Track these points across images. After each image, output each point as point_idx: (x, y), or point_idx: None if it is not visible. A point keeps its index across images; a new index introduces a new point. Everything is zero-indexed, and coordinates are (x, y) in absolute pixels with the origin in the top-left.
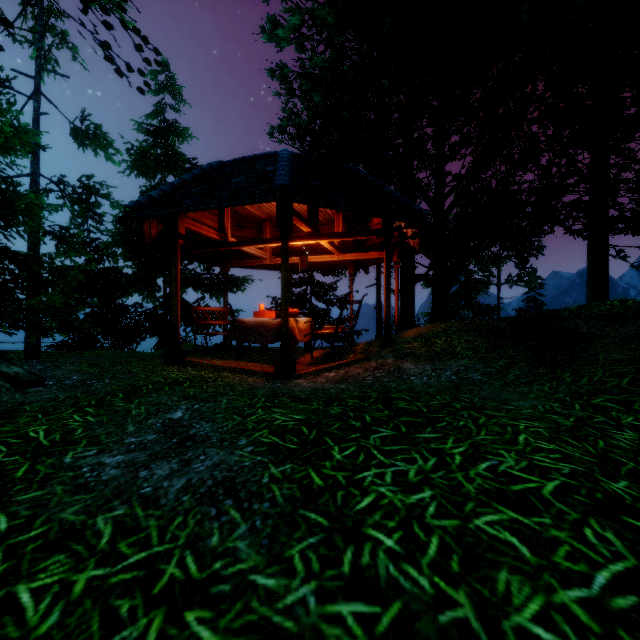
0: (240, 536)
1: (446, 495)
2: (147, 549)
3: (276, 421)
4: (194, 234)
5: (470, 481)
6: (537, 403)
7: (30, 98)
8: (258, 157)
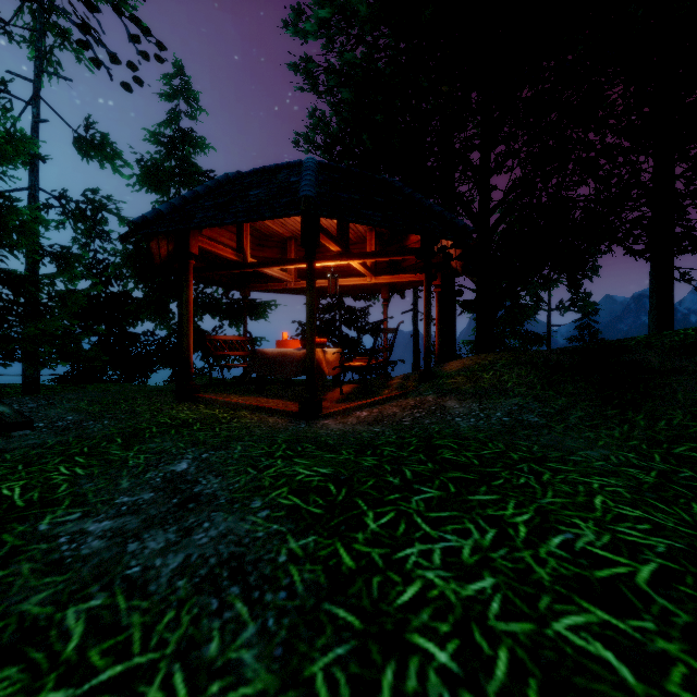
0: (246, 642)
1: (512, 584)
2: (125, 660)
3: (298, 476)
4: (210, 254)
5: (541, 563)
6: (608, 453)
7: (28, 103)
8: (280, 167)
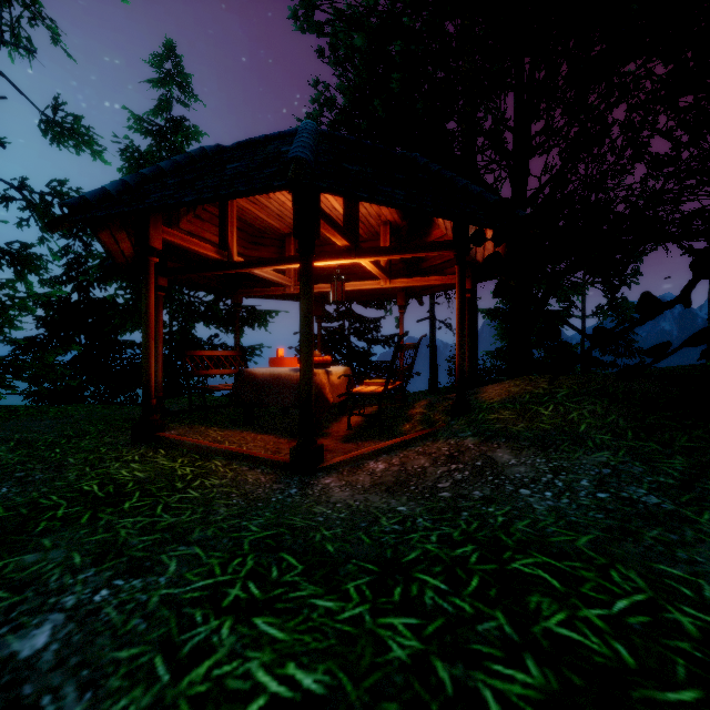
0: None
1: None
2: None
3: (250, 702)
4: (192, 253)
5: None
6: None
7: None
8: (271, 137)
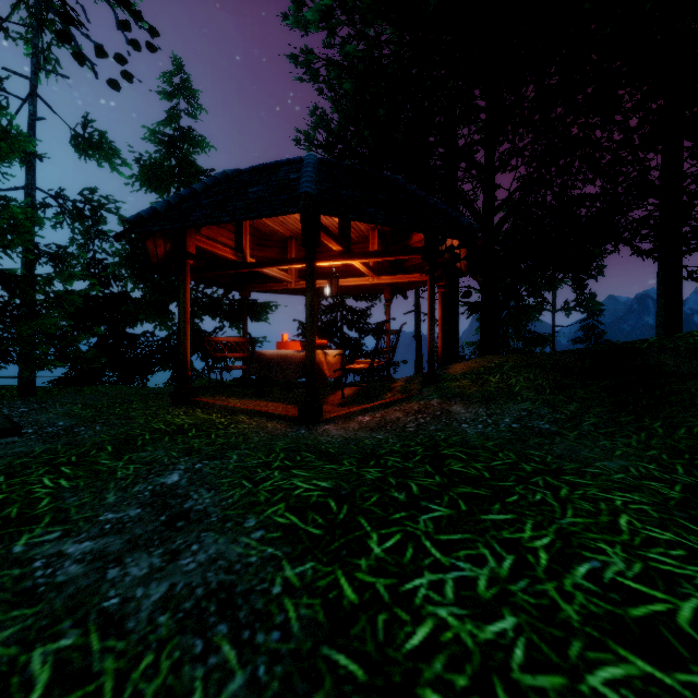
0: (233, 697)
1: (537, 625)
2: None
3: (296, 490)
4: (209, 254)
5: (568, 599)
6: (627, 464)
7: (25, 101)
8: (280, 164)
